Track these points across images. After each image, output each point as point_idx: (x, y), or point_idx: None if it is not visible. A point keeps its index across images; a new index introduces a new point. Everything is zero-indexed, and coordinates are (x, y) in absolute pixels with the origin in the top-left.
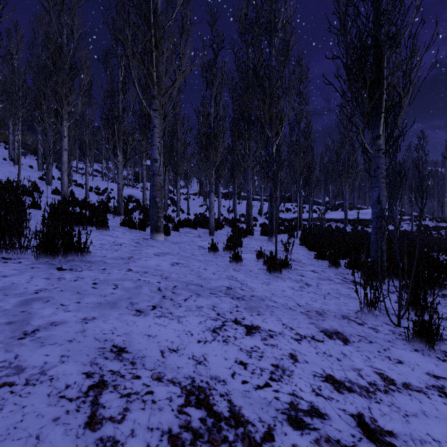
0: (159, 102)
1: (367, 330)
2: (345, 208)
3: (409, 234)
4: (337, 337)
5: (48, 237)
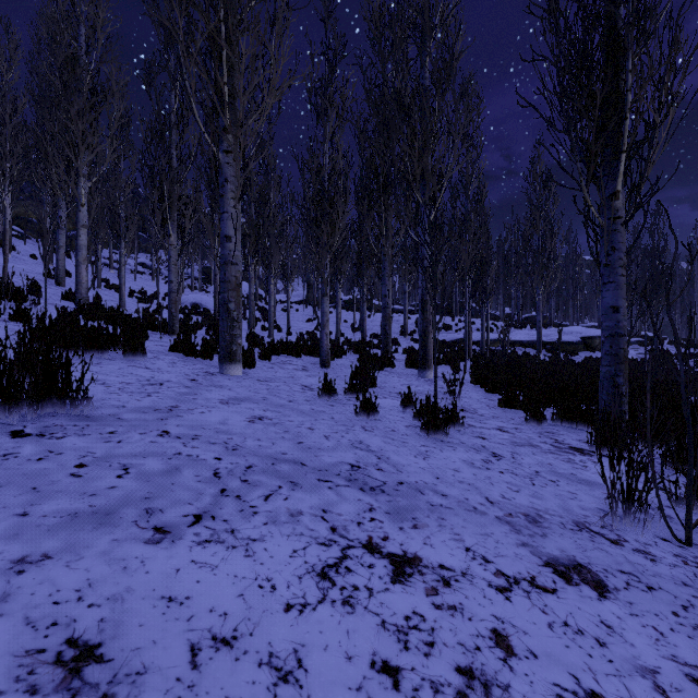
0: (234, 137)
1: (632, 556)
2: (538, 324)
3: (640, 365)
4: (581, 579)
5: (0, 370)
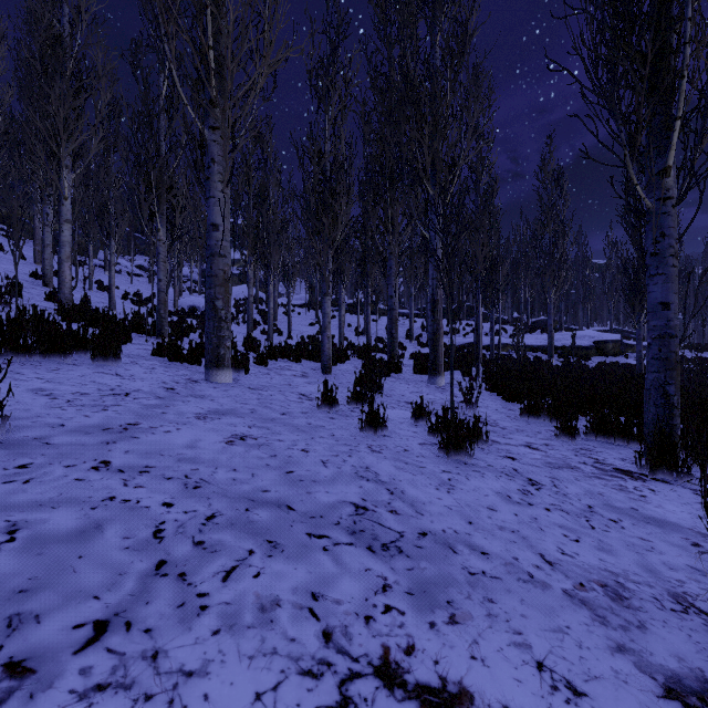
0: (221, 110)
1: None
2: (549, 328)
3: None
4: None
5: None
